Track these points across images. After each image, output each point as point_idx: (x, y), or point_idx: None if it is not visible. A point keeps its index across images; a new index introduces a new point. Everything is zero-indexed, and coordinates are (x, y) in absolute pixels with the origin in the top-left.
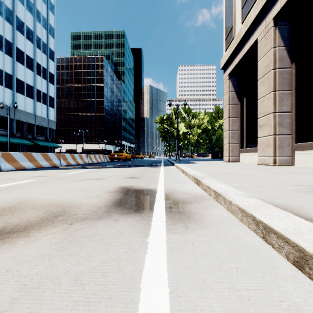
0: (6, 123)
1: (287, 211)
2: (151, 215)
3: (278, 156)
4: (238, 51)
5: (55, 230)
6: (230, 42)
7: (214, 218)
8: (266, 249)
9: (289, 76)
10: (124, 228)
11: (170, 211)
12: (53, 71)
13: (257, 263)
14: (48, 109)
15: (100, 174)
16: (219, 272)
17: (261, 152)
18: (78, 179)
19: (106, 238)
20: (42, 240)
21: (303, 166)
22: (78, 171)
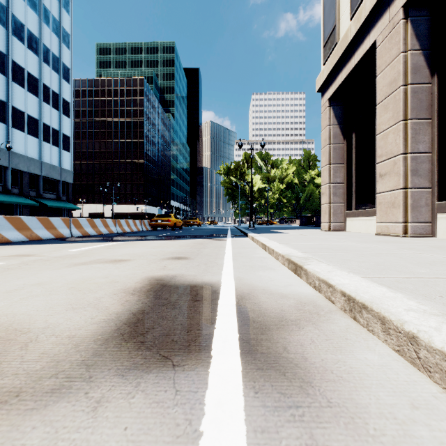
0: None
1: None
2: (204, 378)
3: (410, 222)
4: (345, 62)
5: None
6: (331, 50)
7: (383, 394)
8: None
9: (428, 96)
10: None
11: (254, 359)
12: (68, 97)
13: None
14: (60, 154)
15: (125, 252)
16: None
17: (382, 216)
18: (80, 262)
19: None
20: None
21: None
22: (92, 246)
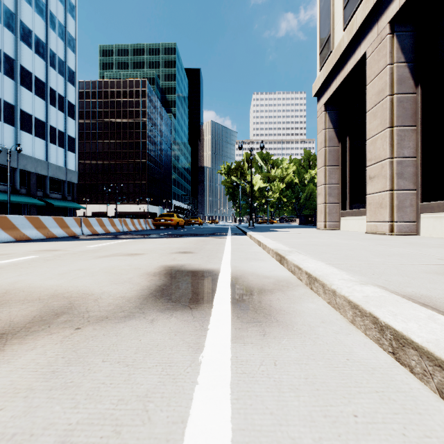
0: (5, 175)
1: (427, 307)
2: (209, 312)
3: (396, 221)
4: (339, 70)
5: (50, 339)
6: (326, 58)
7: (309, 318)
8: (401, 375)
9: (413, 105)
10: (164, 335)
11: (239, 306)
12: (73, 99)
13: (388, 404)
14: (66, 155)
15: (137, 248)
16: (323, 423)
17: (372, 216)
18: (103, 255)
19: (132, 355)
20: (24, 358)
21: (433, 235)
22: (106, 243)
